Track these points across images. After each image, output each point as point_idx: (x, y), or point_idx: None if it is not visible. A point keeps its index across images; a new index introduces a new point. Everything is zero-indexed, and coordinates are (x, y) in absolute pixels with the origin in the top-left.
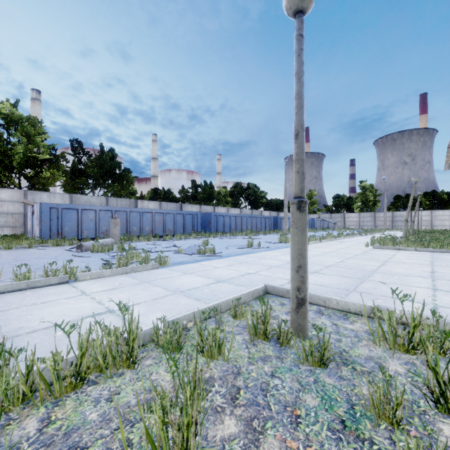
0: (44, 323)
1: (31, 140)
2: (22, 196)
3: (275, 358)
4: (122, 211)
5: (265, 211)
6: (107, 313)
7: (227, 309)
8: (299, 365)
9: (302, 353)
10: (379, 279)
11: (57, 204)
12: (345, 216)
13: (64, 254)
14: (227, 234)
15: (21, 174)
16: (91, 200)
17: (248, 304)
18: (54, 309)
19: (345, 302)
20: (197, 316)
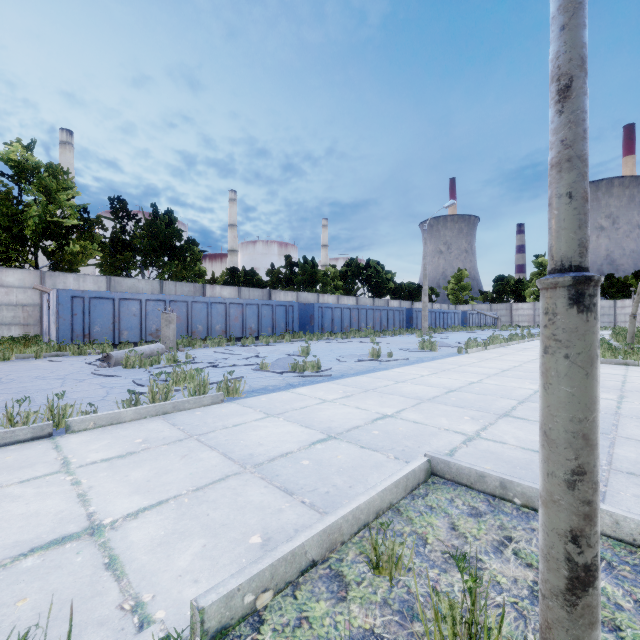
0: None
1: (52, 199)
2: (37, 280)
3: None
4: (181, 302)
5: (393, 300)
6: (82, 539)
7: (354, 532)
8: None
9: None
10: None
11: (82, 292)
12: (512, 307)
13: (82, 370)
14: (337, 335)
15: (37, 247)
16: (137, 285)
17: (398, 509)
18: None
19: (639, 525)
20: (282, 570)
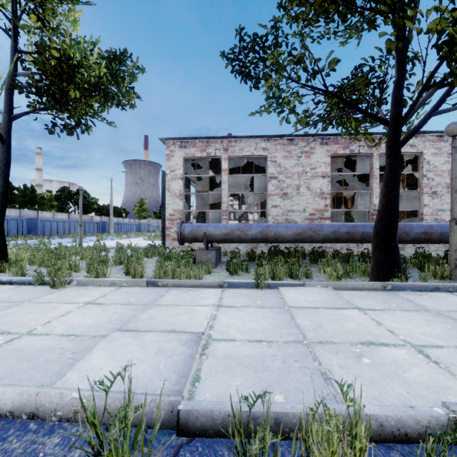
0: None
1: None
2: None
3: None
4: None
5: (96, 216)
6: None
7: None
8: None
9: None
10: None
11: None
12: None
13: None
14: (55, 236)
15: None
16: None
17: None
18: None
19: None
20: None
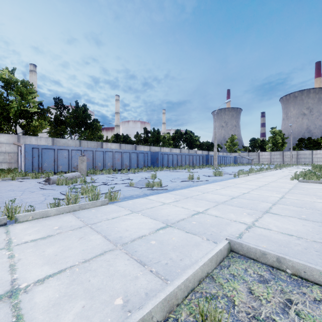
0: None
1: (23, 98)
2: (16, 139)
3: None
4: (89, 151)
5: (198, 150)
6: (2, 300)
7: (185, 296)
8: None
9: None
10: None
11: (38, 145)
12: (259, 154)
13: (34, 186)
14: (170, 168)
15: (16, 123)
16: (68, 143)
17: (212, 277)
18: None
19: None
20: None
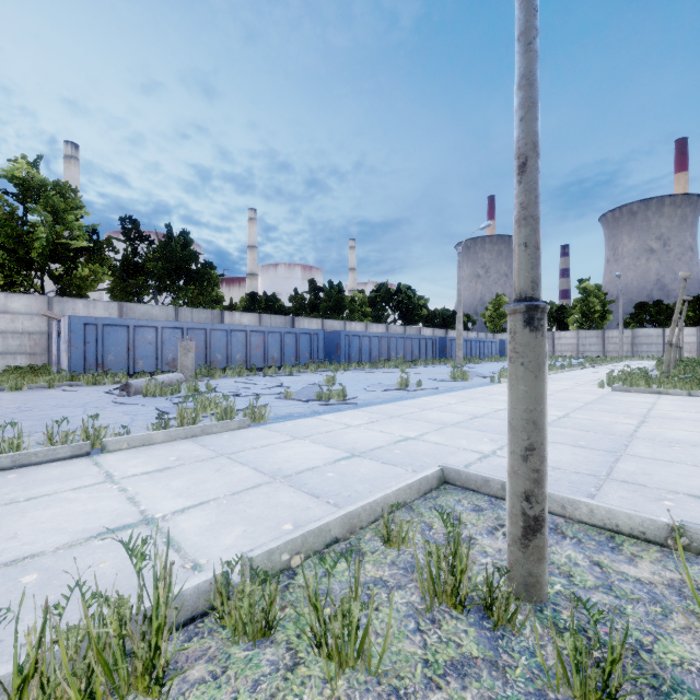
0: (12, 550)
1: (59, 219)
2: (44, 306)
3: (488, 668)
4: (199, 330)
5: (425, 328)
6: (140, 527)
7: (371, 521)
8: (548, 693)
9: (555, 664)
10: (647, 453)
11: (95, 319)
12: (555, 336)
13: (100, 399)
14: (365, 365)
15: (44, 271)
16: (151, 312)
17: (411, 507)
18: (44, 513)
19: (608, 511)
20: (311, 540)
